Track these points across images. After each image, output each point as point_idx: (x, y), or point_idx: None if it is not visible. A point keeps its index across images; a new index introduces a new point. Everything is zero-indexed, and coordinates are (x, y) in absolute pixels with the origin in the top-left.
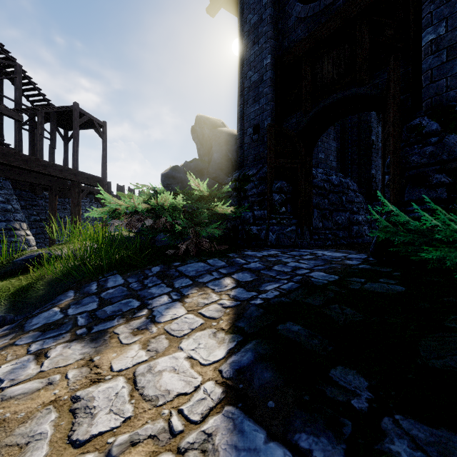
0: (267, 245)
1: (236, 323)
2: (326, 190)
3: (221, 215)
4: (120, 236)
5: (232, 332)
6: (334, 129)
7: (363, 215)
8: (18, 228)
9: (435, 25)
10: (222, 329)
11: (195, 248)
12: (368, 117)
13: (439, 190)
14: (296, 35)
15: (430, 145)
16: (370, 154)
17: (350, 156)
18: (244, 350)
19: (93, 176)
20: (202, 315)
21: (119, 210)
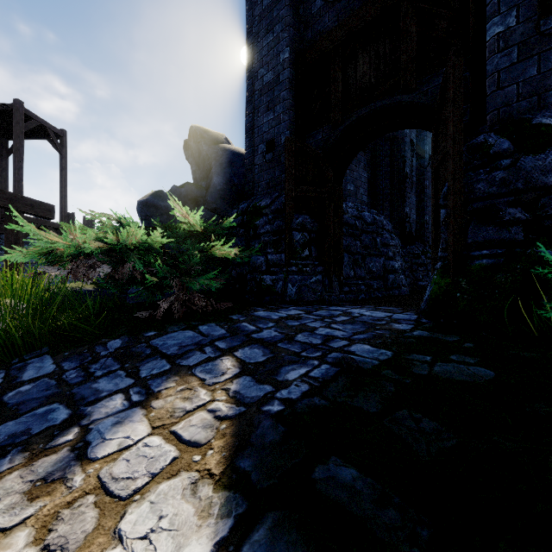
0: (285, 302)
1: (236, 459)
2: (358, 229)
3: (222, 259)
4: (61, 291)
5: (227, 484)
6: (365, 156)
7: (399, 261)
8: None
9: (504, 14)
10: (209, 474)
11: (181, 308)
12: (402, 145)
13: (513, 229)
14: (323, 24)
15: (500, 169)
16: (403, 189)
17: (381, 190)
18: (249, 548)
19: (41, 203)
20: (177, 437)
21: (60, 250)
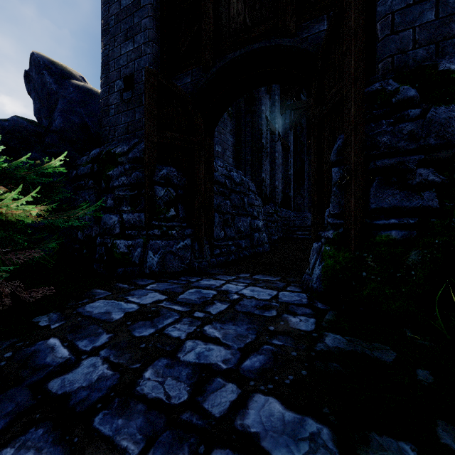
0: (144, 274)
1: None
2: (228, 188)
3: None
4: None
5: None
6: (231, 121)
7: (261, 220)
8: None
9: None
10: None
11: None
12: (259, 120)
13: (425, 194)
14: None
15: (408, 120)
16: (261, 157)
17: (244, 156)
18: None
19: None
20: None
21: None
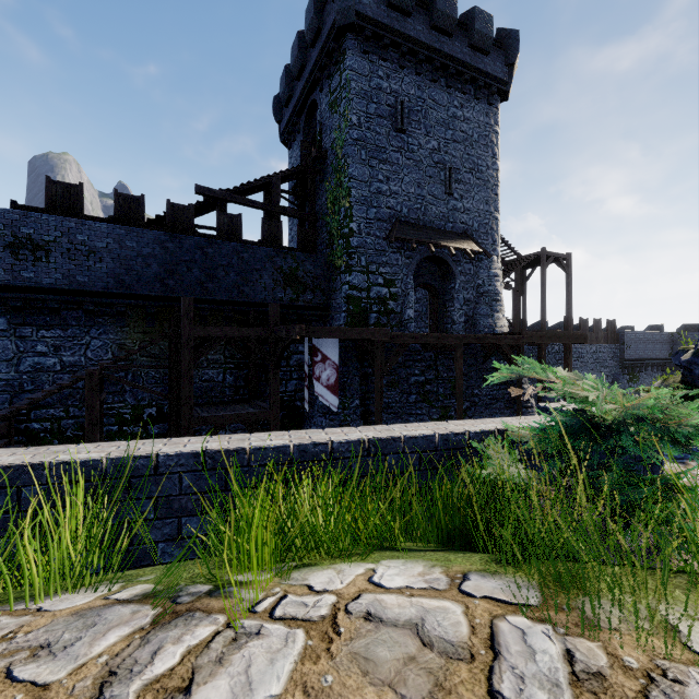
0: None
1: None
2: None
3: None
4: None
5: None
6: None
7: None
8: (524, 382)
9: None
10: None
11: None
12: None
13: None
14: None
15: None
16: None
17: None
18: None
19: (580, 335)
20: None
21: None
